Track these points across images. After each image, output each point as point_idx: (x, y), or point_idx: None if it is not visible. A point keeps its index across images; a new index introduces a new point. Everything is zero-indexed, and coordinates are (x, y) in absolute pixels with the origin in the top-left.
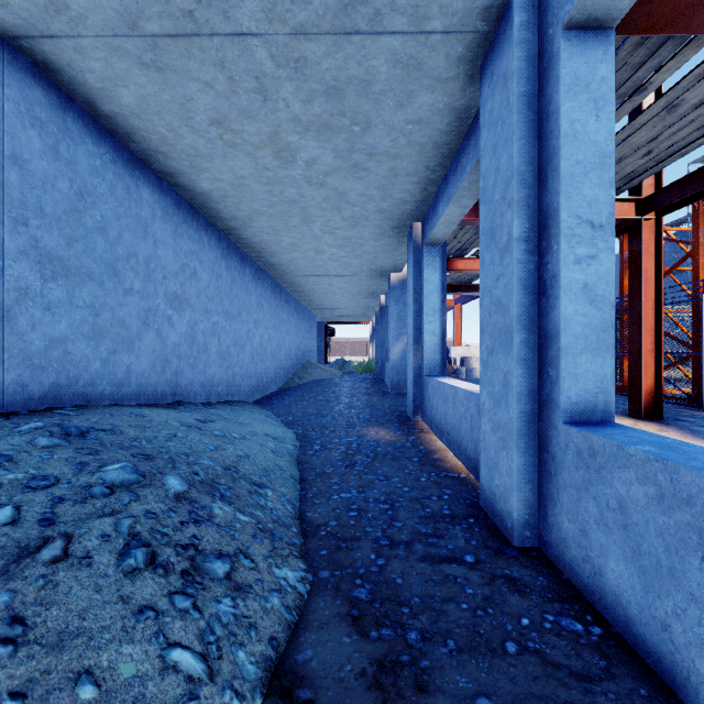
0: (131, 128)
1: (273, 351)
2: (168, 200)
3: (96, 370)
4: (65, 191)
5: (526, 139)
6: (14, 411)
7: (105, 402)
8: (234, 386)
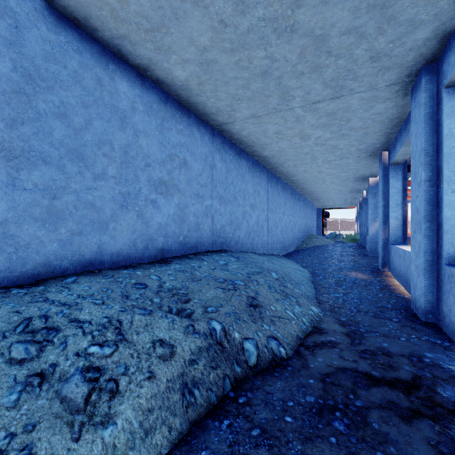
0: (242, 141)
1: (291, 228)
2: (250, 162)
3: (231, 237)
4: (224, 172)
5: (429, 134)
6: (214, 250)
7: (233, 249)
8: (274, 246)
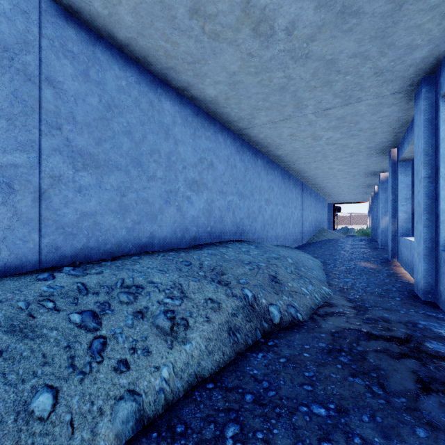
0: (259, 142)
1: (303, 222)
2: (265, 161)
3: (248, 229)
4: (243, 171)
5: (428, 137)
6: (235, 240)
7: (250, 240)
8: (286, 239)
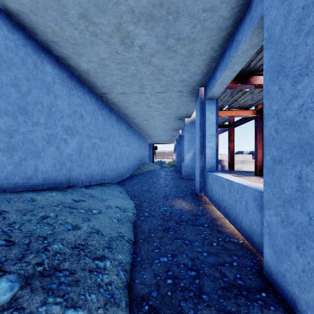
0: (33, 23)
1: (127, 157)
2: (64, 74)
3: (10, 170)
4: None
5: None
6: None
7: (17, 189)
8: (105, 175)
